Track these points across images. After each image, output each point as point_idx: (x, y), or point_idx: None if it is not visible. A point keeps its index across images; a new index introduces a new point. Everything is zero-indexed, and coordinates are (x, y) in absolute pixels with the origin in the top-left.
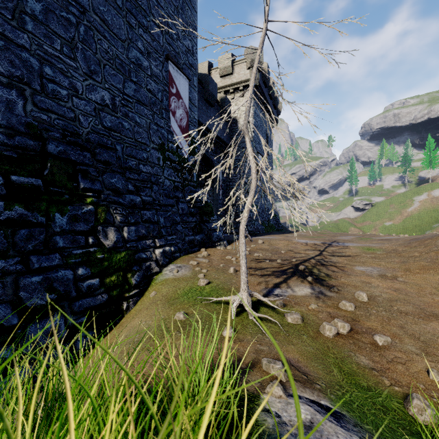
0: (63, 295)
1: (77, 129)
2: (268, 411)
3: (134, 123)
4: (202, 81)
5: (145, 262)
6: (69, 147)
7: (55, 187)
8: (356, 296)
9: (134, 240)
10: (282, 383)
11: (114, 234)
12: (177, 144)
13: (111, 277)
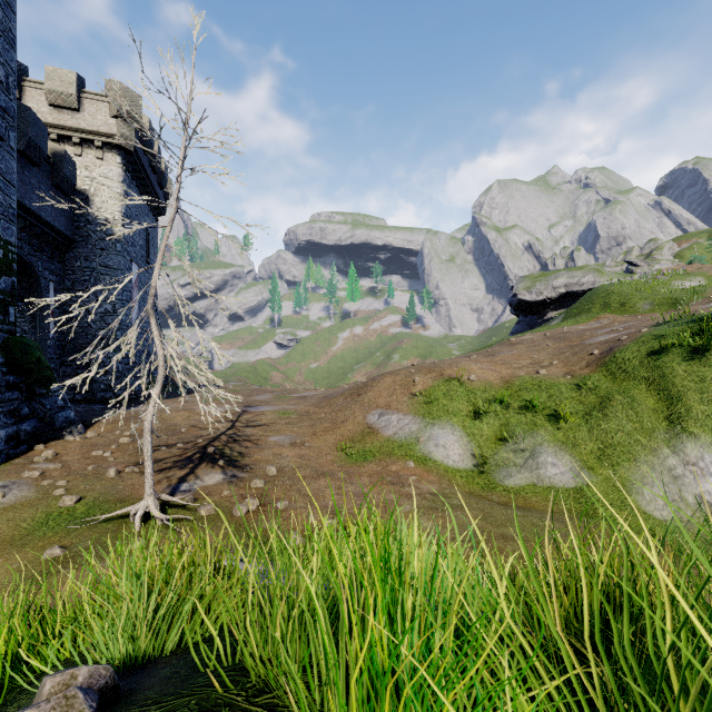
0: None
1: None
2: None
3: None
4: None
5: None
6: None
7: None
8: (267, 472)
9: None
10: None
11: None
12: None
13: None
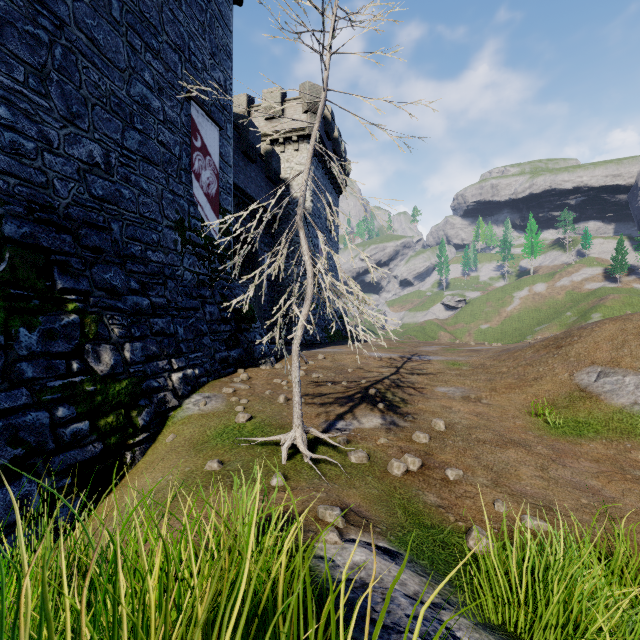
0: (35, 448)
1: (51, 201)
2: (322, 558)
3: (138, 190)
4: (239, 126)
5: (156, 393)
6: (39, 227)
7: (18, 288)
8: (433, 425)
9: (140, 362)
10: (339, 529)
11: (111, 354)
12: (203, 220)
13: (107, 418)
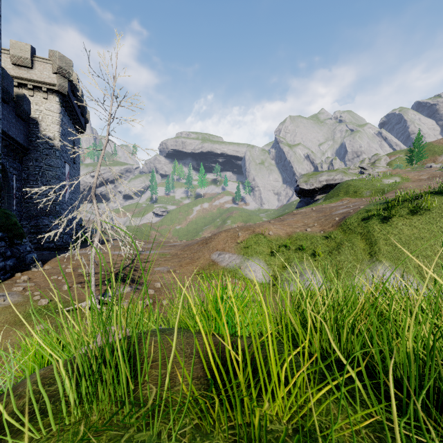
0: None
1: None
2: None
3: None
4: None
5: None
6: None
7: None
8: (155, 286)
9: None
10: None
11: None
12: None
13: None
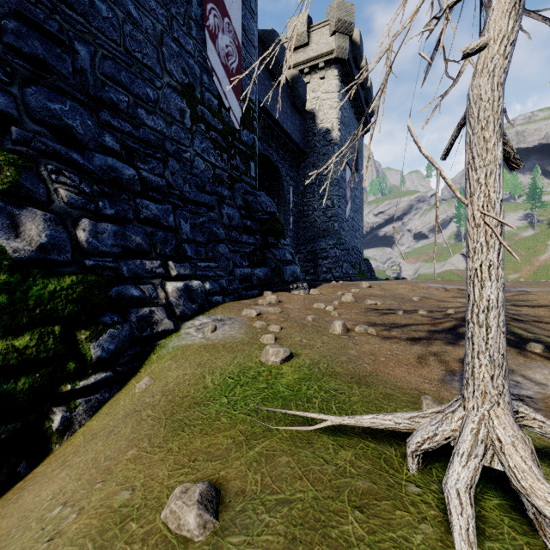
0: None
1: None
2: None
3: (123, 13)
4: (264, 42)
5: (137, 307)
6: None
7: None
8: None
9: (109, 254)
10: None
11: (44, 227)
12: (220, 99)
13: (15, 338)
